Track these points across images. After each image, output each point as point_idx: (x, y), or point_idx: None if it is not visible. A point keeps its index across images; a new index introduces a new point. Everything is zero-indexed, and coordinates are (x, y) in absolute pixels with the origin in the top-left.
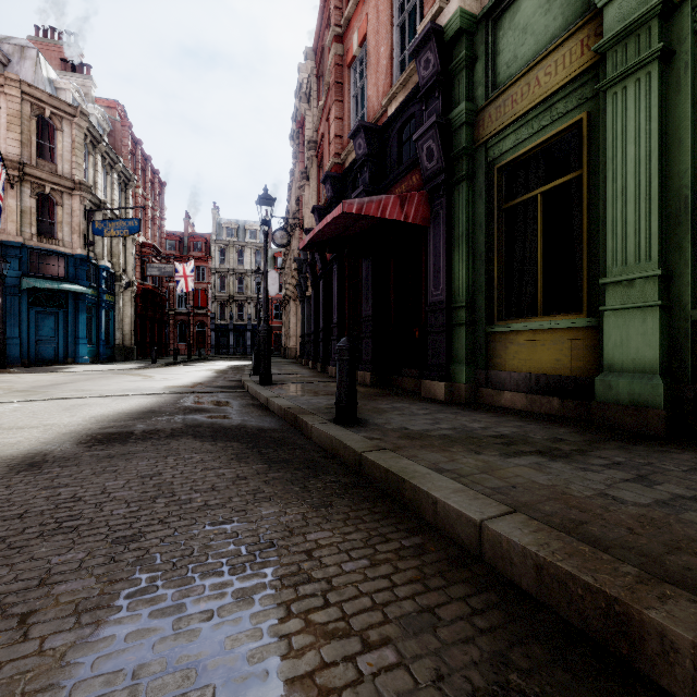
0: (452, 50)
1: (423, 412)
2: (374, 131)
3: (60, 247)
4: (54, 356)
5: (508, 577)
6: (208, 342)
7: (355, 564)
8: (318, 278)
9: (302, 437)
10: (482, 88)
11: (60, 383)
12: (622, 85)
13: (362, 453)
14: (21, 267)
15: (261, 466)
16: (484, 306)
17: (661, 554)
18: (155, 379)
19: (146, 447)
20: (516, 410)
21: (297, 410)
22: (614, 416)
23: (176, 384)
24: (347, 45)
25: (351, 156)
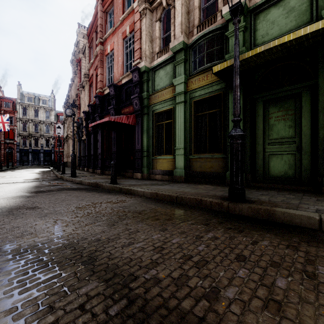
0: (143, 74)
1: (134, 181)
2: (117, 86)
3: None
4: None
5: (147, 197)
6: (15, 158)
7: (125, 198)
8: (89, 133)
9: (101, 188)
10: (151, 89)
11: None
12: (178, 105)
13: (121, 187)
14: None
15: (96, 192)
16: (151, 151)
17: (165, 191)
18: (10, 177)
19: (56, 192)
20: (159, 179)
21: (96, 182)
22: (177, 178)
23: (27, 179)
24: (105, 47)
25: (107, 90)
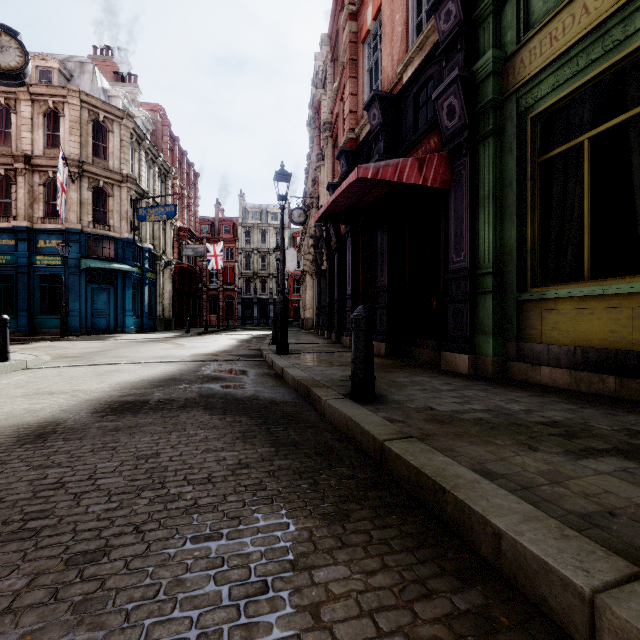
0: None
1: (446, 387)
2: (388, 100)
3: (111, 232)
4: (107, 326)
5: None
6: (235, 314)
7: None
8: (333, 252)
9: (314, 412)
10: (512, 32)
11: (105, 350)
12: None
13: (383, 442)
14: (80, 250)
15: (267, 450)
16: (514, 272)
17: None
18: (184, 347)
19: (155, 419)
20: (557, 388)
21: (311, 382)
22: None
23: (202, 352)
24: (361, 21)
25: (365, 129)
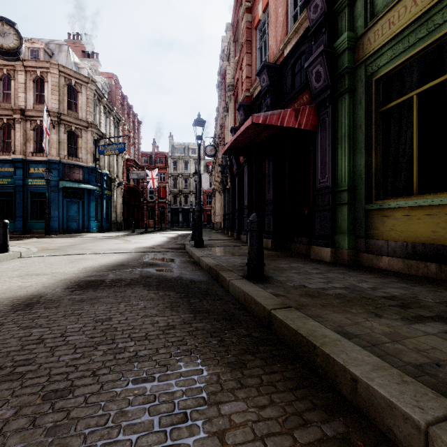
0: None
1: (315, 271)
2: (273, 68)
3: (80, 162)
4: (77, 228)
5: None
6: (166, 219)
7: None
8: (234, 176)
9: (221, 289)
10: (362, 19)
11: (76, 244)
12: None
13: (270, 311)
14: (59, 175)
15: (188, 315)
16: (363, 189)
17: None
18: (131, 242)
19: (109, 293)
20: (394, 271)
21: (219, 267)
22: None
23: (143, 246)
24: (254, 13)
25: (257, 89)
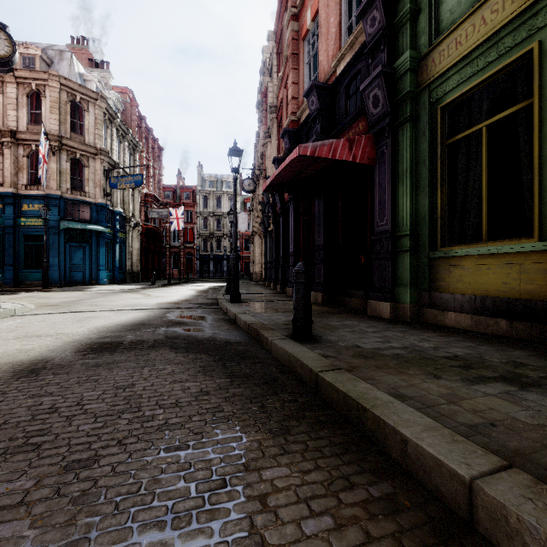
0: (396, 7)
1: (371, 329)
2: (324, 89)
3: (87, 198)
4: (83, 279)
5: None
6: (194, 268)
7: (317, 523)
8: (278, 216)
9: (262, 350)
10: (426, 37)
11: (82, 299)
12: None
13: (318, 373)
14: (59, 213)
15: (224, 380)
16: (427, 234)
17: None
18: (151, 297)
19: (129, 356)
20: (461, 329)
21: (259, 325)
22: None
23: (166, 301)
24: (302, 21)
25: (305, 113)
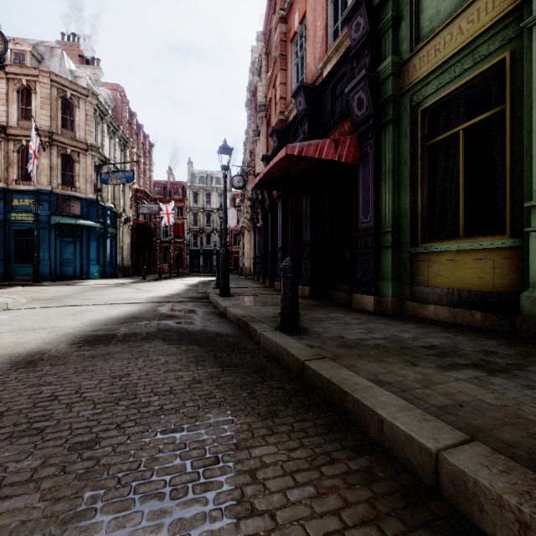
0: (379, 14)
1: (355, 321)
2: (311, 90)
3: (77, 193)
4: (74, 273)
5: (475, 523)
6: (184, 263)
7: (301, 492)
8: (267, 212)
9: (252, 342)
10: (407, 43)
11: (74, 294)
12: None
13: (304, 362)
14: (50, 208)
15: (215, 370)
16: (408, 231)
17: None
18: (142, 291)
19: (123, 348)
20: (439, 321)
21: (249, 318)
22: None
23: (157, 295)
24: (290, 24)
25: (293, 113)
